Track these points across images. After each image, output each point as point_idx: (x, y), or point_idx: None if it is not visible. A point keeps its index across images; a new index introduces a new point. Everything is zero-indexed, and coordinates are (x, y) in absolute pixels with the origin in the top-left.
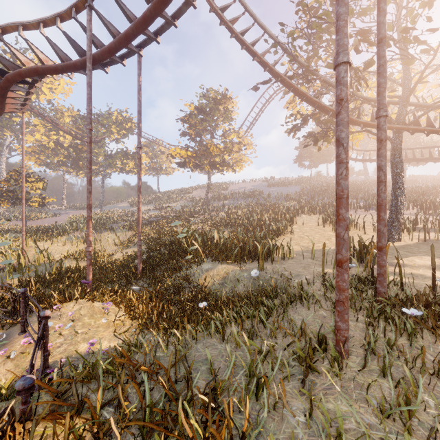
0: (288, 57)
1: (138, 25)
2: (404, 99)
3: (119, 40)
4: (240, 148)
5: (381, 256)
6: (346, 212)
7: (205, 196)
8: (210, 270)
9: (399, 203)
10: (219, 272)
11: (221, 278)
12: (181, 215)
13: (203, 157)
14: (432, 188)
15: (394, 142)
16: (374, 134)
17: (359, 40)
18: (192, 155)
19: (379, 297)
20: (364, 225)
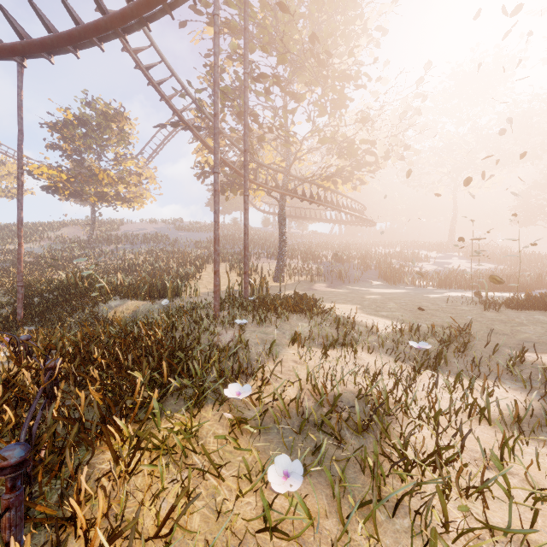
0: (196, 110)
1: (33, 46)
2: (287, 171)
3: (1, 50)
4: (141, 182)
5: (246, 277)
6: (218, 247)
7: (89, 236)
8: (119, 306)
9: (283, 252)
10: (129, 307)
11: (132, 312)
12: (49, 261)
13: (85, 184)
14: (319, 243)
15: (280, 204)
16: (268, 194)
17: (251, 121)
18: (68, 179)
19: (245, 301)
20: (261, 271)
